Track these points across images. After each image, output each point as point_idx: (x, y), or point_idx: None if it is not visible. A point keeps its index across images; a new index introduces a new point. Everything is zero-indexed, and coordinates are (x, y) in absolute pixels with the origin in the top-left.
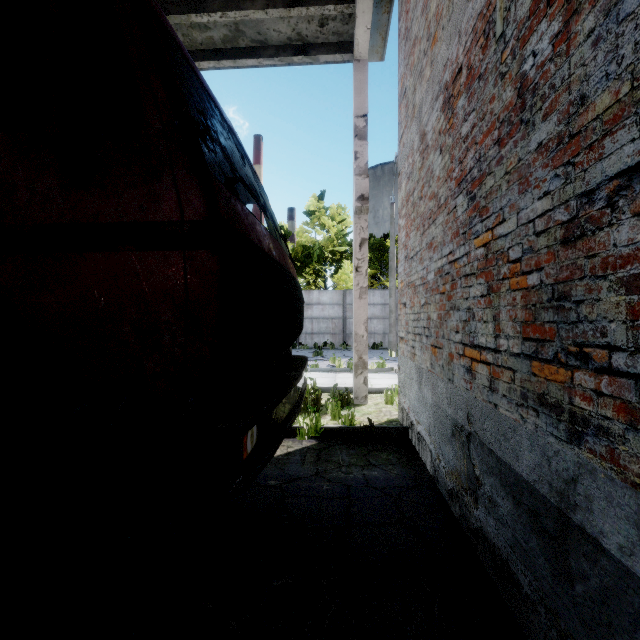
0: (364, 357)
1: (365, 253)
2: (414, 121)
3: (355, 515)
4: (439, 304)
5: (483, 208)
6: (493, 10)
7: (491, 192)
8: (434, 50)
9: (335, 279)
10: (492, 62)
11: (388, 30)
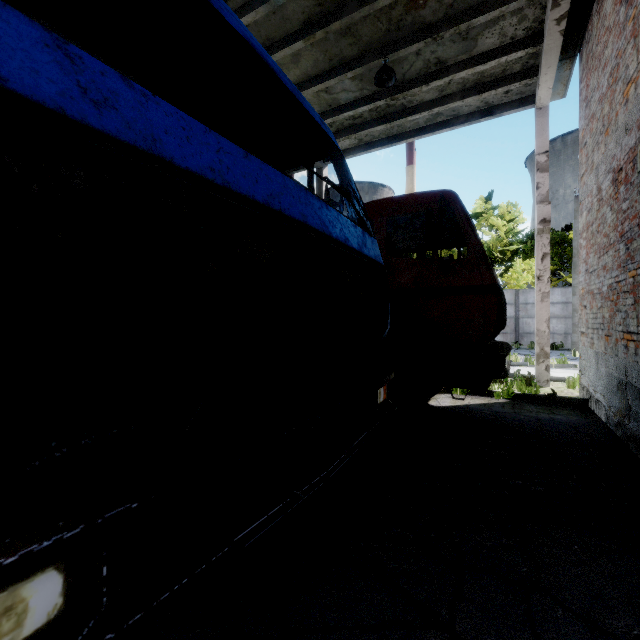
0: (545, 349)
1: (546, 265)
2: (592, 173)
3: (545, 428)
4: (609, 308)
5: (632, 257)
6: (636, 155)
7: (635, 250)
8: (606, 139)
9: (504, 278)
10: (635, 182)
11: (569, 78)
